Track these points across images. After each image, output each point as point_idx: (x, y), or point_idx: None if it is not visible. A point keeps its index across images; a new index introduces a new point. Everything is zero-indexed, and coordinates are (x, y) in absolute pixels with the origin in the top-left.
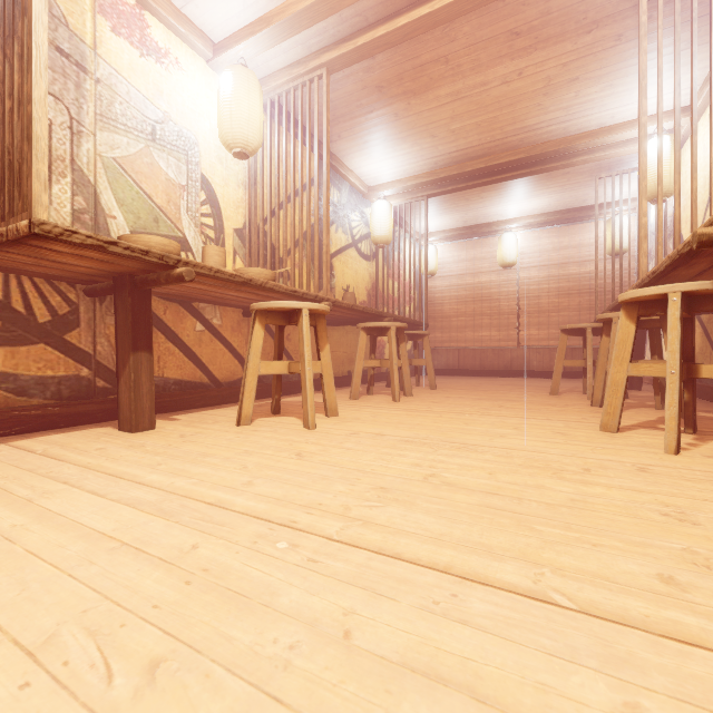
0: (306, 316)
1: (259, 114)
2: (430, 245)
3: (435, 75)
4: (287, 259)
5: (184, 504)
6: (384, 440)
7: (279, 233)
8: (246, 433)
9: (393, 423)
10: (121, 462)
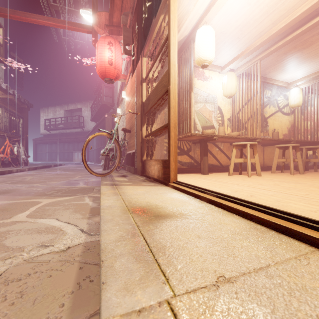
0: (248, 146)
1: (235, 84)
2: None
3: (313, 40)
4: (246, 123)
5: (219, 181)
6: (271, 180)
7: (242, 117)
8: (230, 176)
9: (280, 178)
10: (205, 177)
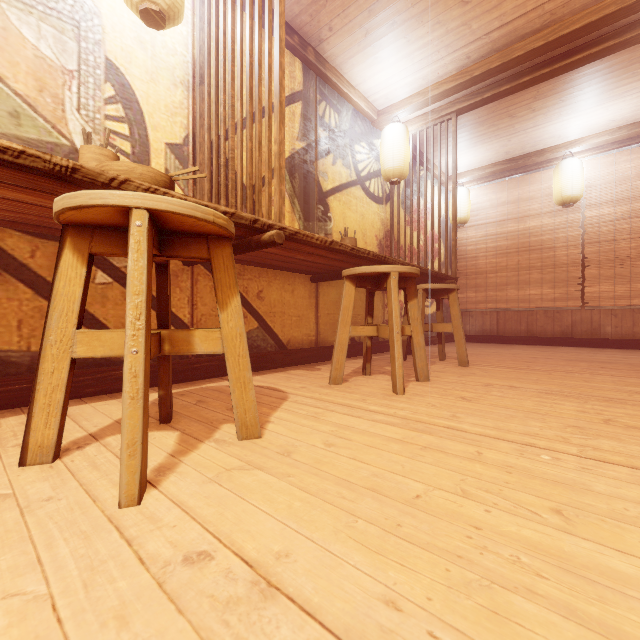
0: (140, 227)
1: None
2: (461, 187)
3: None
4: None
5: None
6: None
7: (225, 143)
8: None
9: (351, 489)
10: None
